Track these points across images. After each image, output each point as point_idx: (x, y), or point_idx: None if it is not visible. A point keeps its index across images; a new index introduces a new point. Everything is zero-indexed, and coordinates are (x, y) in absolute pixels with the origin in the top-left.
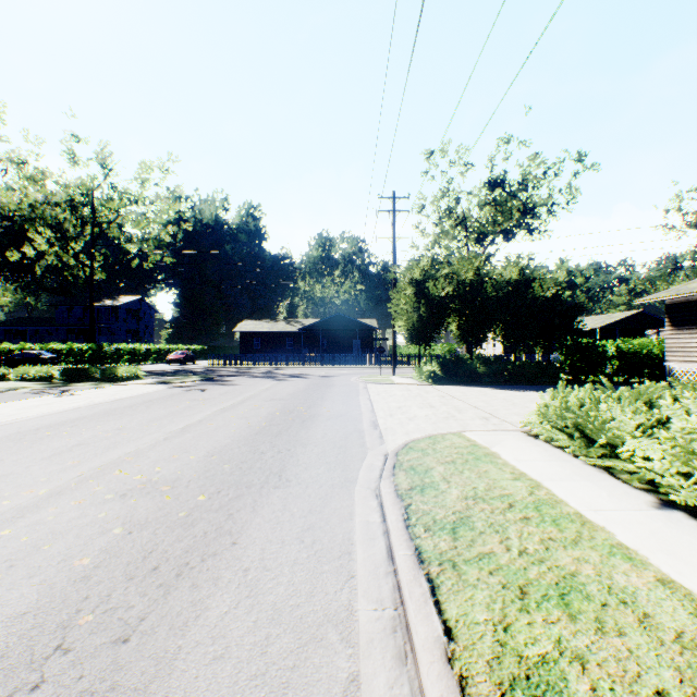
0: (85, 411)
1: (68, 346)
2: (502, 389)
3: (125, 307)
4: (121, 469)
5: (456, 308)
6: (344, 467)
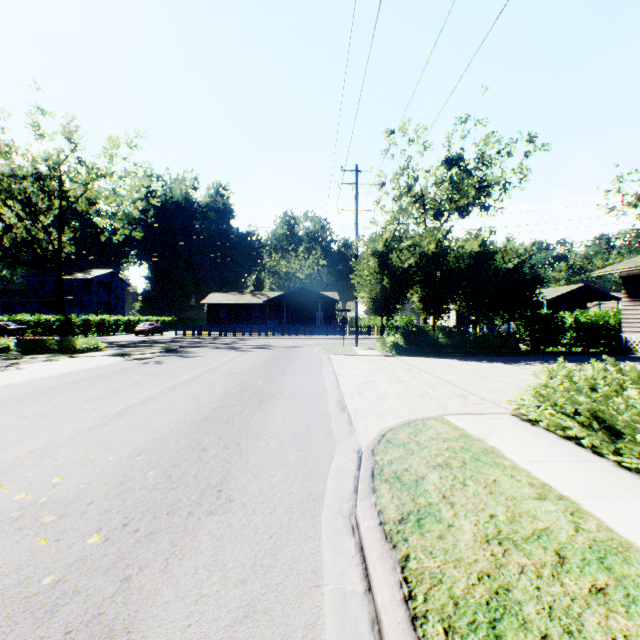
0: (18, 388)
1: (35, 318)
2: (467, 360)
3: (97, 280)
4: (5, 481)
5: (419, 279)
6: (306, 474)
